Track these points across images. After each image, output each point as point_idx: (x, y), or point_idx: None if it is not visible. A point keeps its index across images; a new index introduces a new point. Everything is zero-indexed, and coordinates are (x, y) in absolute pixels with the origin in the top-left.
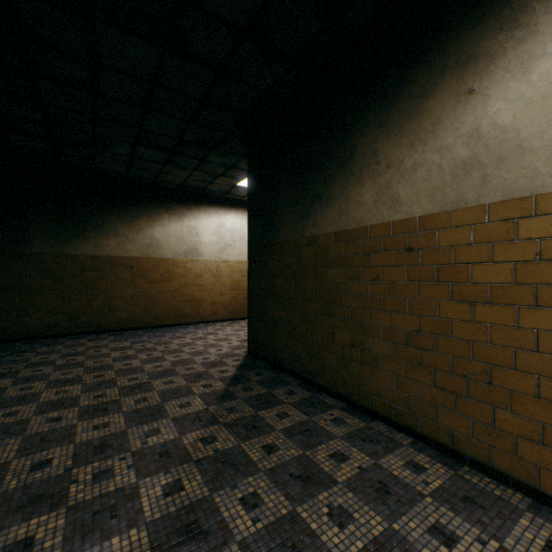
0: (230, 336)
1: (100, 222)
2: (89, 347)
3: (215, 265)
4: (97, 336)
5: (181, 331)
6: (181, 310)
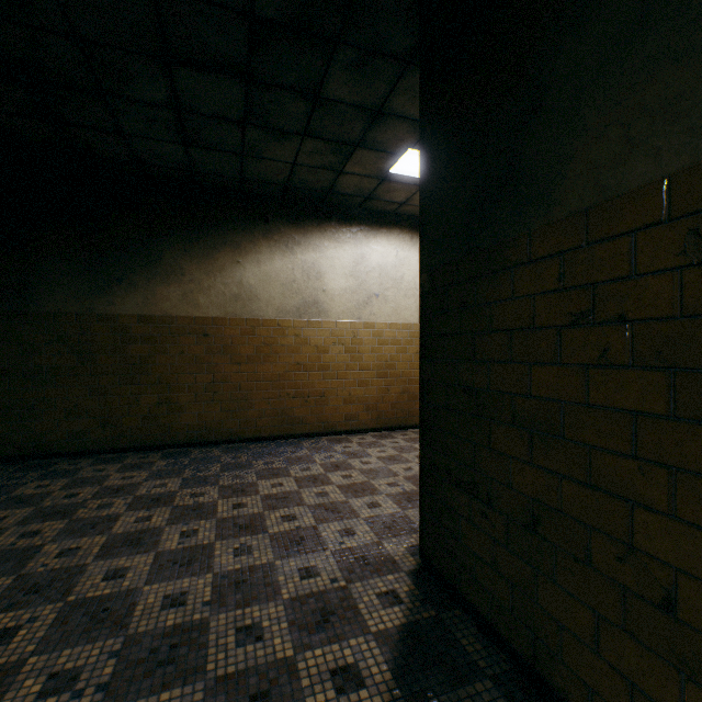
0: (375, 479)
1: (153, 257)
2: (103, 489)
3: (349, 331)
4: (141, 458)
5: (285, 455)
6: (290, 411)
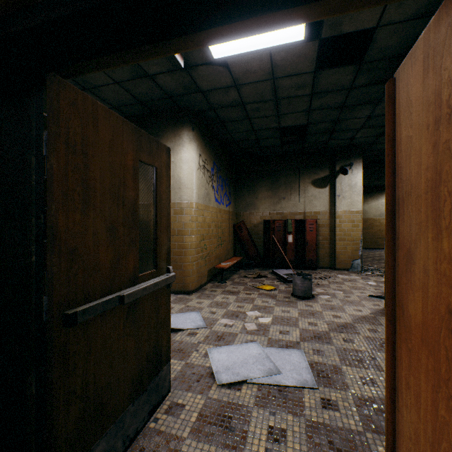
0: None
1: None
2: None
3: None
4: None
5: (378, 250)
6: (377, 242)
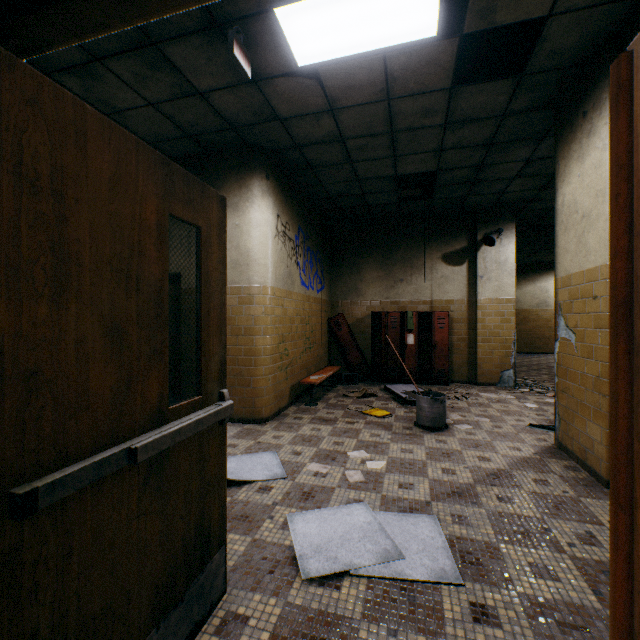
0: None
1: None
2: None
3: None
4: None
5: (535, 356)
6: (533, 343)
